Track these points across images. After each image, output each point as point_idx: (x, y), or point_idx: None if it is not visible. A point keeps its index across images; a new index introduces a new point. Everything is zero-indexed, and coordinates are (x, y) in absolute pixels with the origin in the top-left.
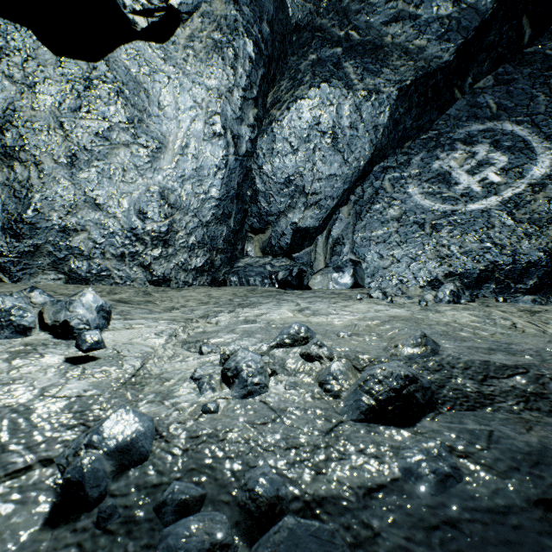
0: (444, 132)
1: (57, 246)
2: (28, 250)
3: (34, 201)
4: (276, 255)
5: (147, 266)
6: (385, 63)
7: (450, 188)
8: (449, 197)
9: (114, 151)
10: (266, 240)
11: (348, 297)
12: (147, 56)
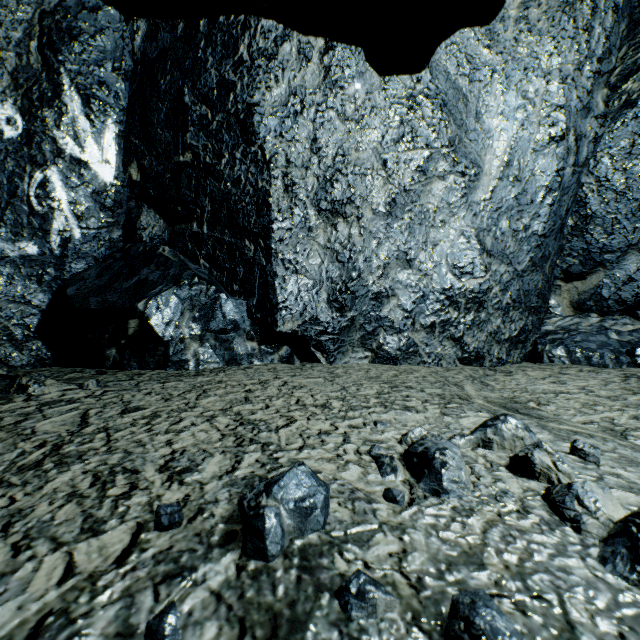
0: None
1: (366, 317)
2: (345, 325)
3: (357, 264)
4: (606, 313)
5: (457, 338)
6: None
7: None
8: None
9: (426, 187)
10: (587, 289)
11: None
12: (469, 48)
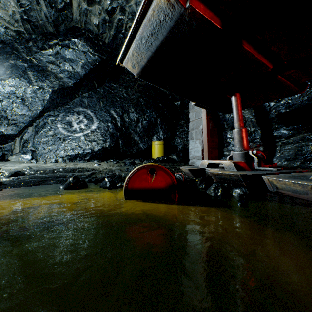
0: (72, 107)
1: None
2: None
3: None
4: None
5: None
6: (47, 78)
7: (71, 127)
8: (70, 131)
9: None
10: None
11: (23, 162)
12: None
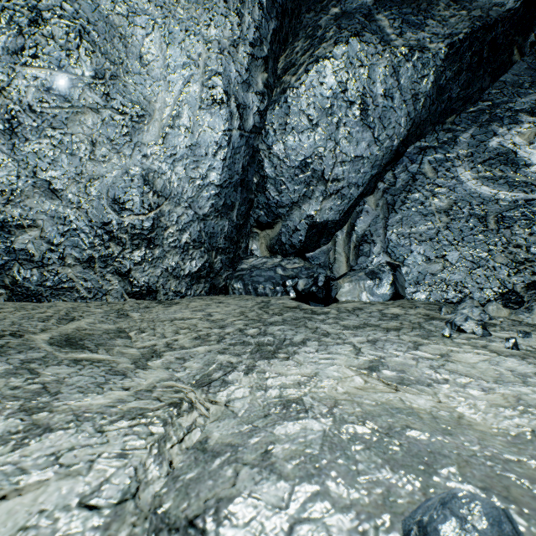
0: (500, 102)
1: None
2: None
3: None
4: (286, 255)
5: (124, 273)
6: (430, 13)
7: (518, 171)
8: (519, 183)
9: (77, 117)
10: (274, 236)
11: (420, 327)
12: None
